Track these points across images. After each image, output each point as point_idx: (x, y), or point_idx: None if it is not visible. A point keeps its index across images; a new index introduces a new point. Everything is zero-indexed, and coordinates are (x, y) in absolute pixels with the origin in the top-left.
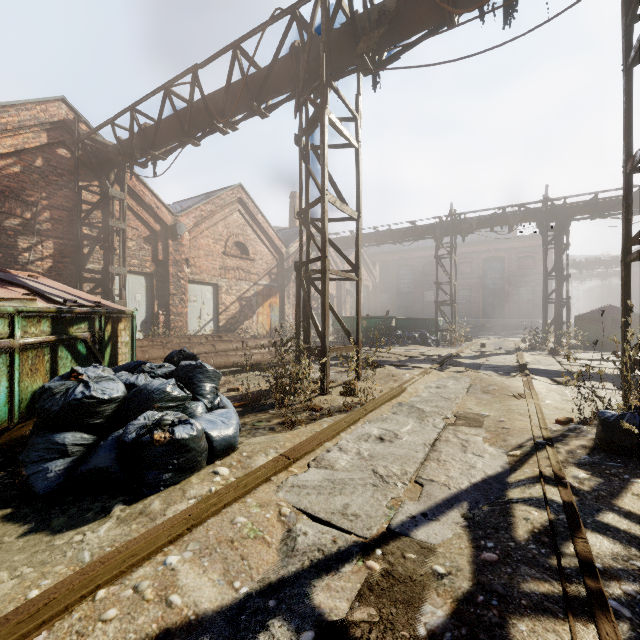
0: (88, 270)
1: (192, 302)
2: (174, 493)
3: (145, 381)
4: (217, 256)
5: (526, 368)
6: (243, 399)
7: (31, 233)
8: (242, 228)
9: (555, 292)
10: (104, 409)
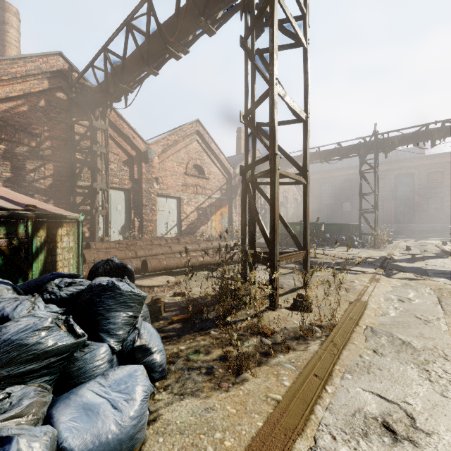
0: (78, 186)
1: (160, 211)
2: None
3: (27, 311)
4: (180, 176)
5: None
6: (186, 308)
7: (36, 158)
8: (199, 154)
9: None
10: None
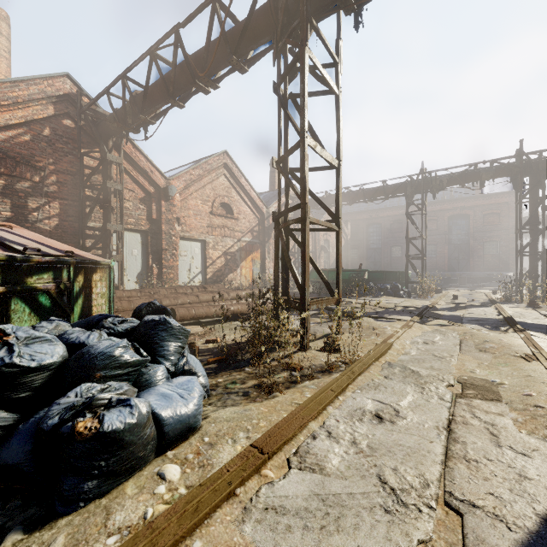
0: (89, 227)
1: (182, 256)
2: (93, 518)
3: (98, 340)
4: (205, 215)
5: (515, 322)
6: (220, 353)
7: (39, 195)
8: (227, 190)
9: (530, 245)
10: (31, 379)
